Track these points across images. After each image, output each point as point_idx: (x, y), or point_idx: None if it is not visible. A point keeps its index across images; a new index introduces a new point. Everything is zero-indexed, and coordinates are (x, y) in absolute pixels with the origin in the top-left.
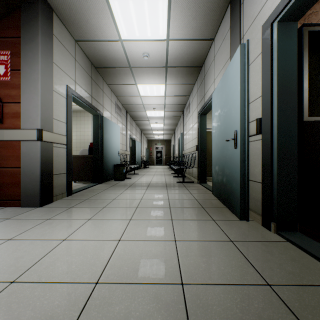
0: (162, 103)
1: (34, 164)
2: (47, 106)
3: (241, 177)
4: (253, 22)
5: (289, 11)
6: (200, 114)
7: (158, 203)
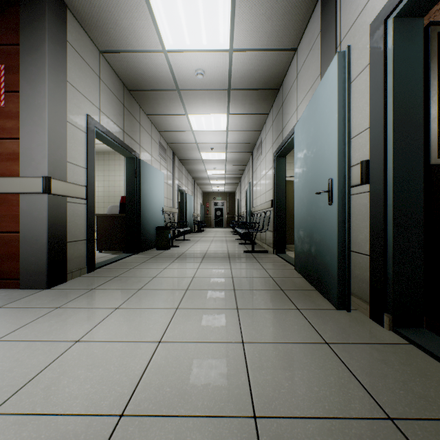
0: (223, 141)
1: (39, 228)
2: (57, 144)
3: (339, 247)
4: (355, 20)
5: (413, 1)
6: (276, 156)
7: (217, 283)
